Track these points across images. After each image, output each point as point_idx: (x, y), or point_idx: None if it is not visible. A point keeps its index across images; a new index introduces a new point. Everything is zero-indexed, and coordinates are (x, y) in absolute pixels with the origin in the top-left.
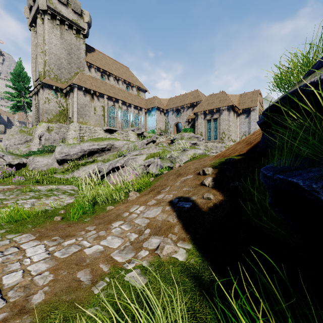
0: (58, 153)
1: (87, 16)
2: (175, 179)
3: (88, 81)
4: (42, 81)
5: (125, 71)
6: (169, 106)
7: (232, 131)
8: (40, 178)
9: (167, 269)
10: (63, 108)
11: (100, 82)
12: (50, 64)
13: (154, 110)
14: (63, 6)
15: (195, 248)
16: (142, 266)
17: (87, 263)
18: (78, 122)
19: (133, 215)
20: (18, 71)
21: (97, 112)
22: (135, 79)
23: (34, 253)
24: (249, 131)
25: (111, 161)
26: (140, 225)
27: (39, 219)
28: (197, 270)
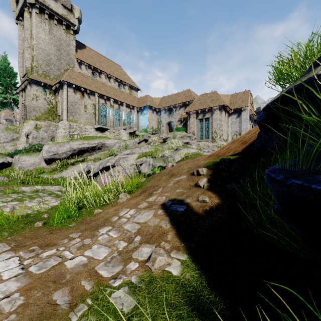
0: (46, 152)
1: (77, 12)
2: (168, 179)
3: (78, 78)
4: (30, 77)
5: (117, 69)
6: (162, 105)
7: (224, 130)
8: (25, 179)
9: (159, 287)
10: (52, 106)
11: (91, 79)
12: (38, 60)
13: (146, 109)
14: (52, 0)
15: (191, 259)
16: (130, 283)
17: (66, 280)
18: (68, 120)
19: (122, 220)
20: (4, 66)
21: (88, 110)
22: (127, 77)
23: (5, 268)
24: (240, 131)
25: (102, 161)
26: (130, 231)
27: (17, 225)
28: (194, 287)
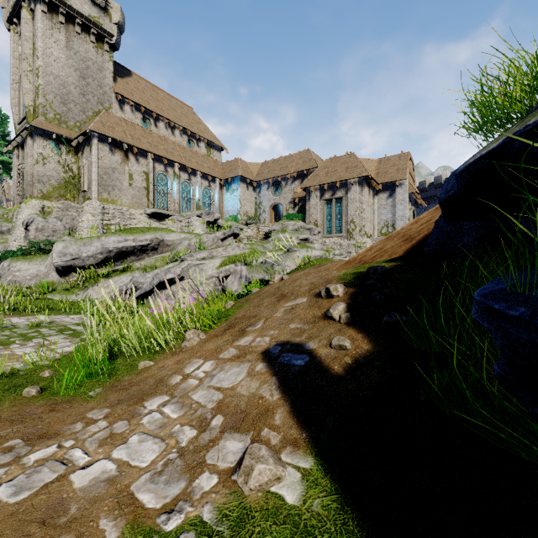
0: (59, 255)
1: (117, 13)
2: (274, 305)
3: (118, 126)
4: (31, 123)
5: (186, 113)
6: (262, 176)
7: (367, 219)
8: (20, 302)
9: (259, 533)
10: (72, 174)
11: (140, 130)
12: (46, 94)
13: (236, 181)
14: None
15: (321, 467)
16: (200, 523)
17: (69, 518)
18: (100, 200)
19: (190, 382)
20: None
21: (135, 182)
22: (204, 128)
23: None
24: (394, 220)
25: (158, 270)
26: (203, 406)
27: None
28: (331, 536)
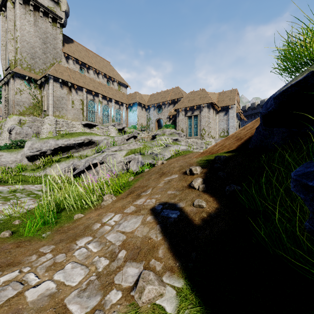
0: (29, 149)
1: (64, 5)
2: (158, 179)
3: (65, 72)
4: (13, 70)
5: (106, 65)
6: (151, 102)
7: (212, 128)
8: (4, 177)
9: None
10: (38, 101)
11: (78, 75)
12: (22, 53)
13: (135, 105)
14: None
15: (189, 287)
16: None
17: None
18: (54, 116)
19: (105, 228)
20: None
21: (75, 105)
22: (116, 74)
23: None
24: (227, 128)
25: (88, 158)
26: (113, 243)
27: None
28: None
